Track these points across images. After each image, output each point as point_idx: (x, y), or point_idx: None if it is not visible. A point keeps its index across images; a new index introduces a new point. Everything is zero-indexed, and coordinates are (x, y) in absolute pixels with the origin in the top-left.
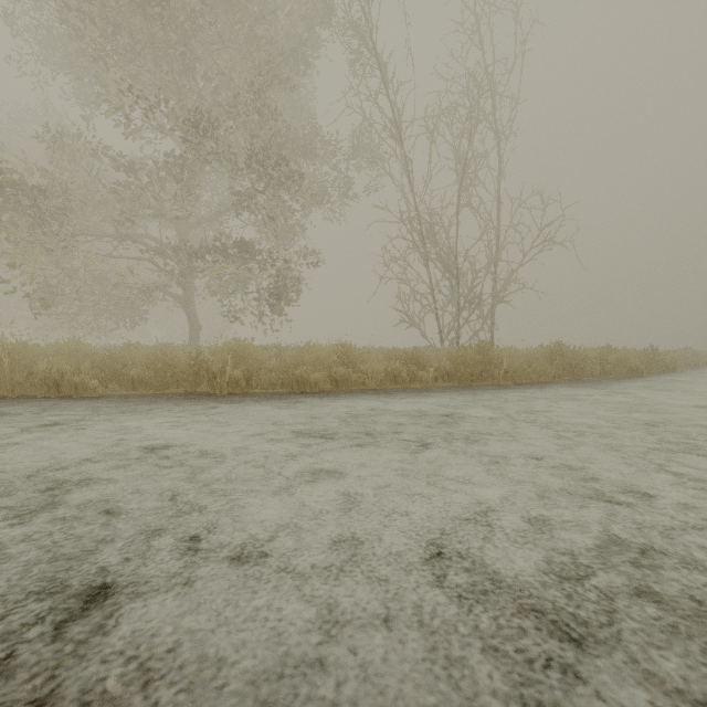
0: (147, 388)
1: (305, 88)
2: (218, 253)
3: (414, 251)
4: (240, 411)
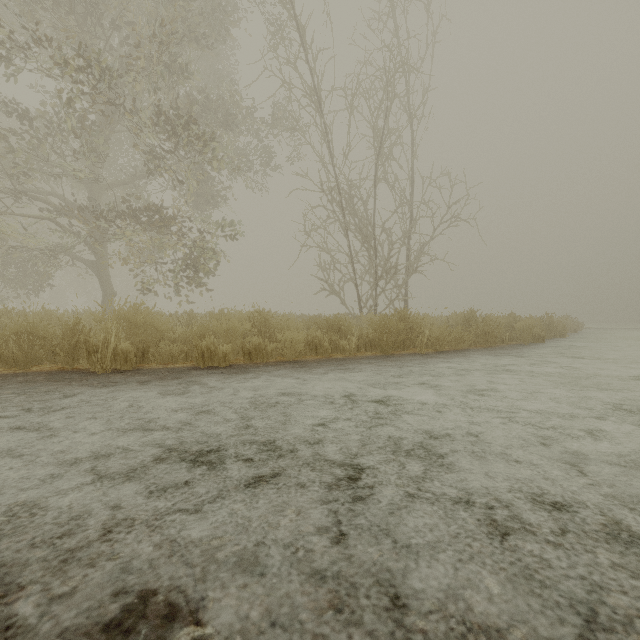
0: (7, 365)
1: (228, 59)
2: (130, 215)
3: (335, 220)
4: (109, 400)
